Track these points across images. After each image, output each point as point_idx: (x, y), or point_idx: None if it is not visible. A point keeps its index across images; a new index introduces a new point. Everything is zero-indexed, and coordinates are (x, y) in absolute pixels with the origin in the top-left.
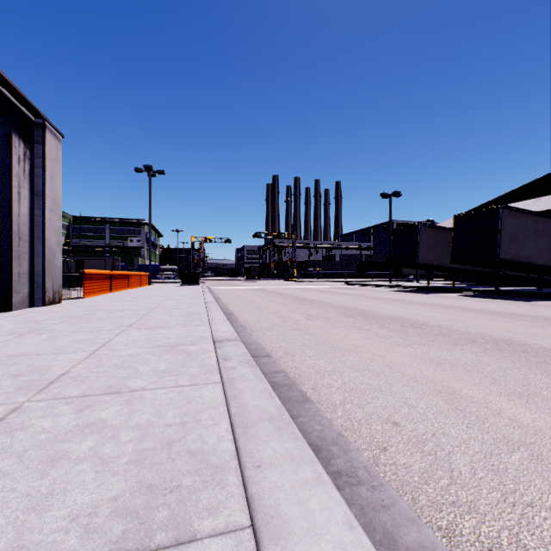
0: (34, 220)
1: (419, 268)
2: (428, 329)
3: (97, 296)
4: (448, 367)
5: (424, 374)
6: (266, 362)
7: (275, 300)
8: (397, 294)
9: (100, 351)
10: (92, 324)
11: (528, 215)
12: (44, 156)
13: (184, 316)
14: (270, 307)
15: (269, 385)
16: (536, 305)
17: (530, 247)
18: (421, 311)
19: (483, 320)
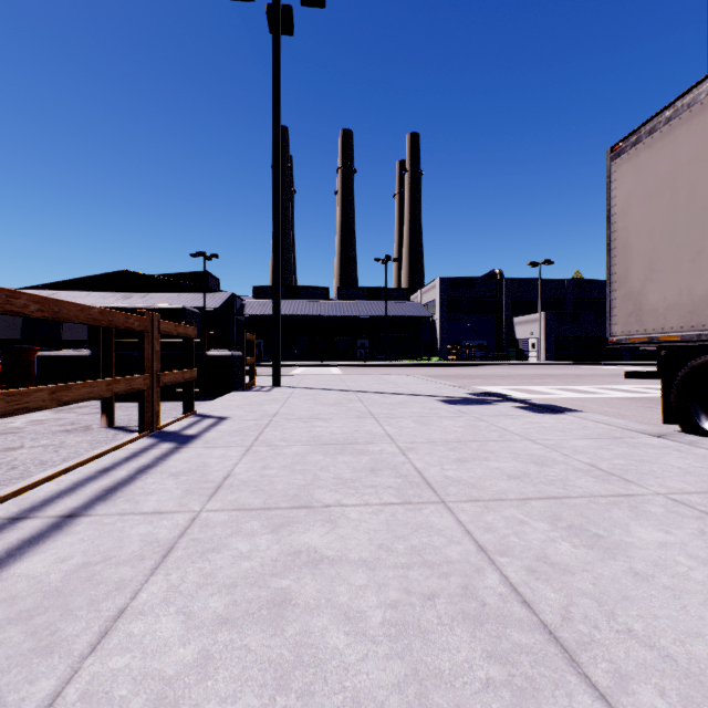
0: None
1: None
2: None
3: None
4: None
5: None
6: None
7: None
8: None
9: None
10: None
11: None
12: None
13: None
14: None
15: None
16: None
17: (83, 335)
18: None
19: None
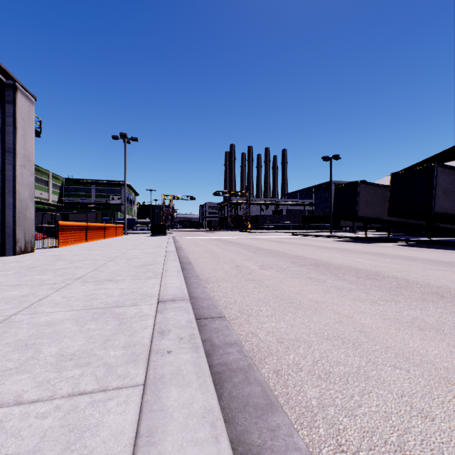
0: (6, 175)
1: (358, 220)
2: (385, 280)
3: (72, 245)
4: (434, 334)
5: (411, 346)
6: (217, 326)
7: (231, 249)
8: (339, 243)
9: (17, 316)
10: (42, 275)
11: None
12: (15, 115)
13: (140, 266)
14: (226, 256)
15: (213, 396)
16: None
17: None
18: (369, 260)
19: (435, 271)
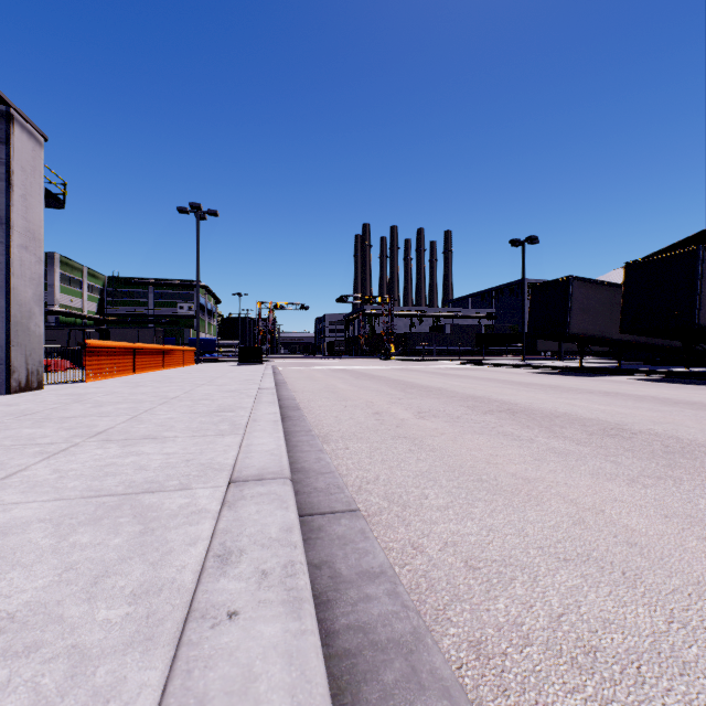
0: None
1: (569, 340)
2: (639, 439)
3: (109, 379)
4: None
5: None
6: (345, 532)
7: (365, 386)
8: (541, 376)
9: None
10: (36, 429)
11: None
12: (9, 162)
13: (210, 413)
14: (359, 397)
15: None
16: None
17: None
18: (598, 404)
19: None
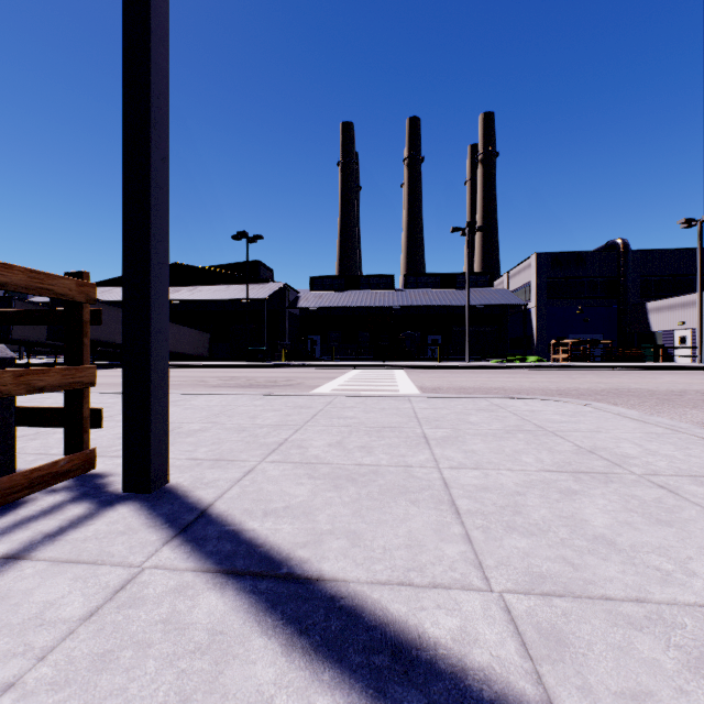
0: None
1: (17, 343)
2: None
3: None
4: None
5: None
6: None
7: None
8: None
9: None
10: None
11: (112, 307)
12: None
13: None
14: None
15: None
16: (100, 371)
17: (114, 331)
18: None
19: None
